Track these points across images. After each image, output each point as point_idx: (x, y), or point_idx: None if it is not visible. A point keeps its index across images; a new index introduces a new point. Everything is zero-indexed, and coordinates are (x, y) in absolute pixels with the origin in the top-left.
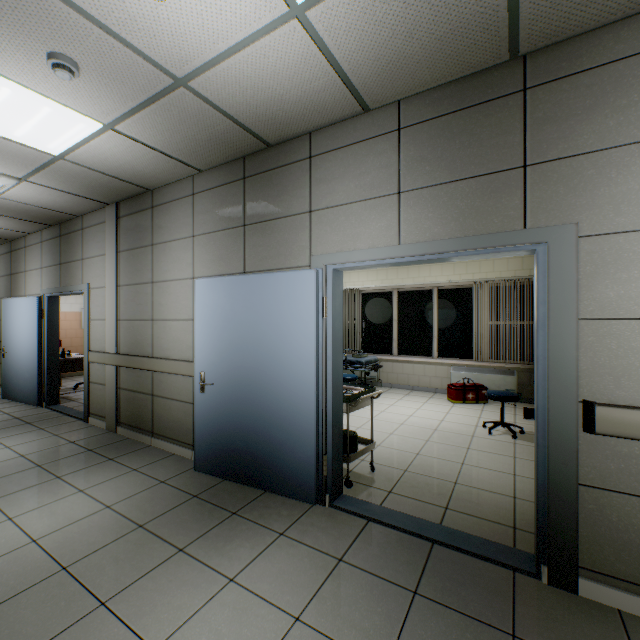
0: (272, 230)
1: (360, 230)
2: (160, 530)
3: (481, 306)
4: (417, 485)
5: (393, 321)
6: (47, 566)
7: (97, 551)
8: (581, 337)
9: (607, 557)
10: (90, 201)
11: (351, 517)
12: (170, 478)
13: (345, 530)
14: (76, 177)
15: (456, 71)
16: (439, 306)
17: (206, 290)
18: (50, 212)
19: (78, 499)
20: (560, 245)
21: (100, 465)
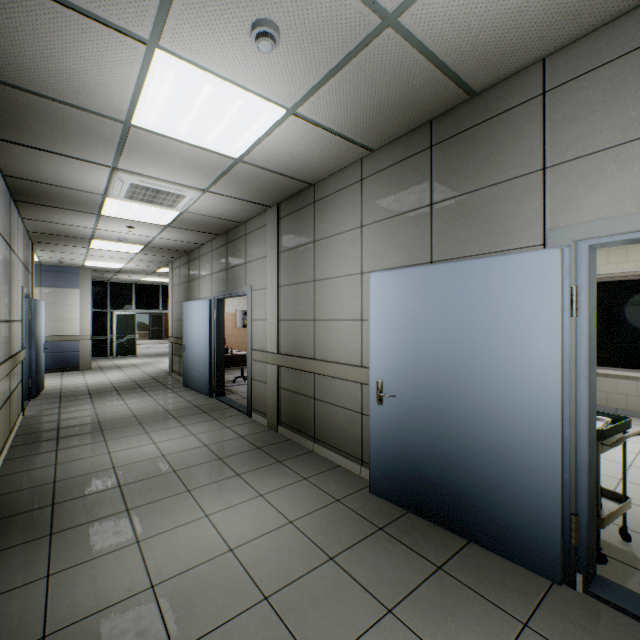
0: (474, 204)
1: None
2: (354, 570)
3: None
4: None
5: None
6: (248, 589)
7: (293, 583)
8: None
9: None
10: (255, 206)
11: (634, 624)
12: (344, 497)
13: None
14: (248, 180)
15: None
16: None
17: (384, 285)
18: (221, 222)
19: (260, 505)
20: None
21: (271, 467)
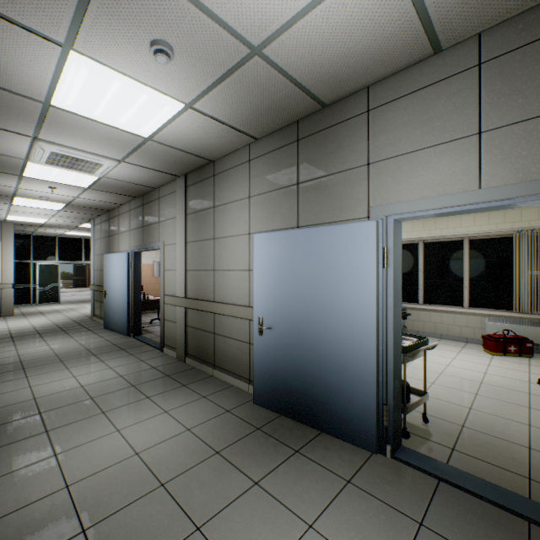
0: (326, 186)
1: (427, 177)
2: (234, 459)
3: (523, 256)
4: (482, 445)
5: (418, 271)
6: (149, 480)
7: (186, 472)
8: None
9: None
10: (166, 175)
11: (418, 473)
12: (233, 408)
13: (415, 488)
14: (158, 155)
15: None
16: (470, 256)
17: (264, 244)
18: (137, 186)
19: (164, 419)
20: None
21: (177, 390)
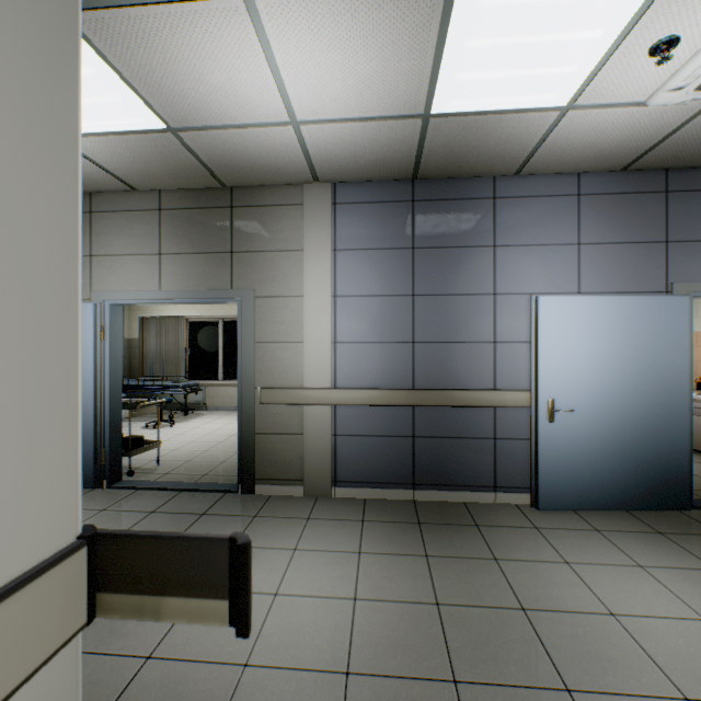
0: None
1: (133, 276)
2: None
3: None
4: (192, 467)
5: (219, 348)
6: None
7: None
8: (258, 352)
9: (268, 470)
10: None
11: (124, 490)
12: None
13: (115, 497)
14: None
15: (192, 185)
16: None
17: None
18: None
19: None
20: (248, 301)
21: None
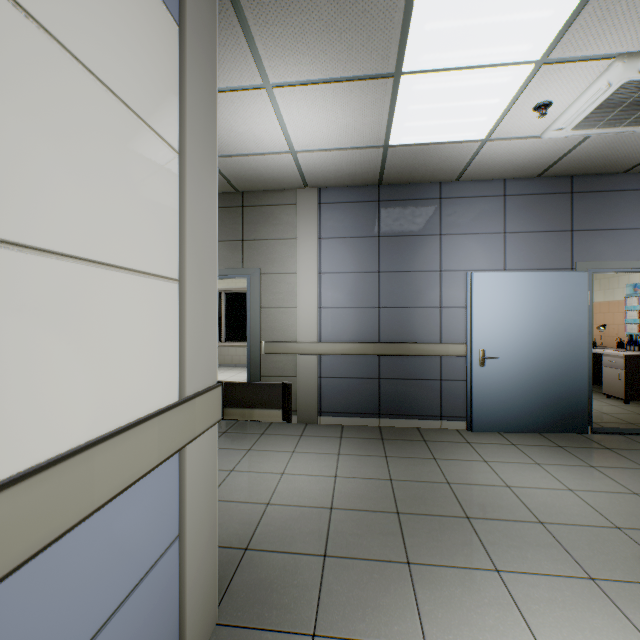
0: None
1: None
2: None
3: None
4: None
5: (222, 315)
6: None
7: None
8: (262, 315)
9: None
10: None
11: None
12: None
13: None
14: None
15: None
16: None
17: None
18: None
19: None
20: (255, 277)
21: None
